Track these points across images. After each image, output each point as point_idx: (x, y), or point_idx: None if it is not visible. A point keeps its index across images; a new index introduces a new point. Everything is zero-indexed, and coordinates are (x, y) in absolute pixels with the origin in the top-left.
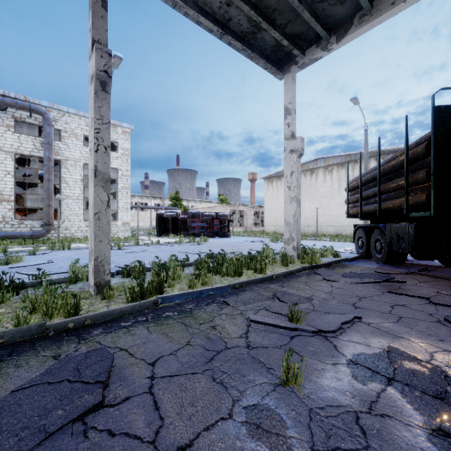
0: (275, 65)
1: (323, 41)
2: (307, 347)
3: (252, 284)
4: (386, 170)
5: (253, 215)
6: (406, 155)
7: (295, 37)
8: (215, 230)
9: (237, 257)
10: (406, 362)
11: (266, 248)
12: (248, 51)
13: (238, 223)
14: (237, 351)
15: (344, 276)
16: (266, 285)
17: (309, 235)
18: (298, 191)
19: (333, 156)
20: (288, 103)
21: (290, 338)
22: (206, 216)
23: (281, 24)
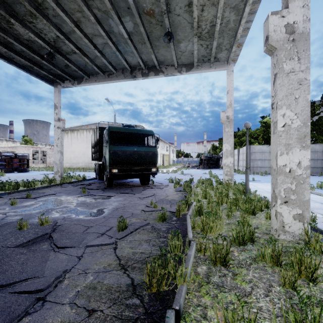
0: (48, 81)
1: (72, 81)
2: (27, 201)
3: (21, 192)
4: (96, 143)
5: None
6: (97, 140)
7: (57, 75)
8: (14, 167)
9: (20, 182)
10: (53, 199)
11: (45, 177)
12: (28, 73)
13: (42, 161)
14: (0, 204)
15: (72, 185)
16: (29, 191)
17: (91, 168)
18: (62, 148)
19: (105, 123)
20: (56, 102)
21: (23, 200)
22: (4, 156)
23: (47, 68)
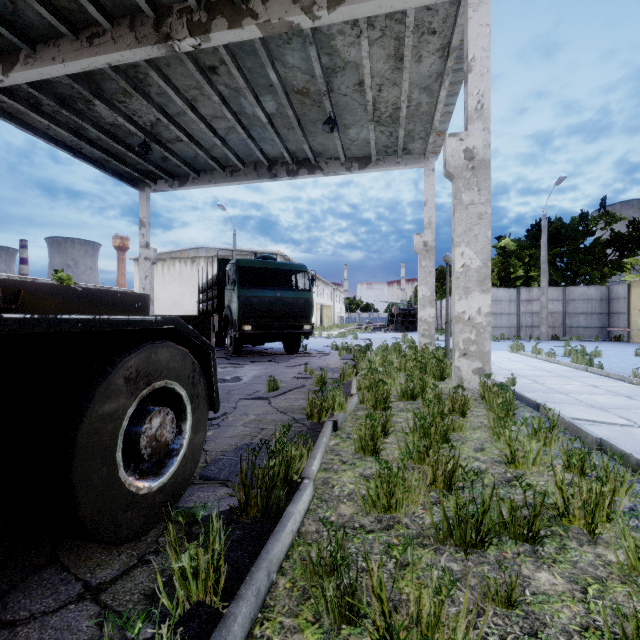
0: (130, 182)
1: (170, 181)
2: None
3: None
4: (209, 284)
5: None
6: (213, 279)
7: (146, 172)
8: None
9: None
10: None
11: None
12: (101, 170)
13: None
14: None
15: None
16: None
17: None
18: (152, 292)
19: (215, 248)
20: (143, 217)
21: None
22: None
23: (132, 163)
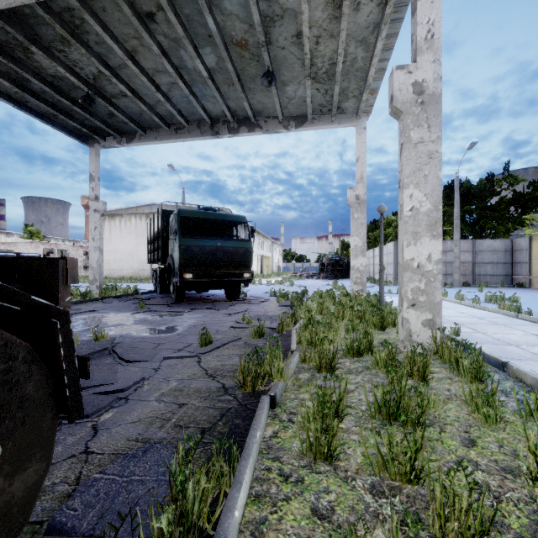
0: (79, 138)
1: (118, 137)
2: None
3: None
4: (156, 235)
5: (82, 257)
6: (158, 230)
7: (95, 128)
8: None
9: None
10: (97, 316)
11: (74, 289)
12: (49, 125)
13: None
14: None
15: (120, 301)
16: None
17: (144, 278)
18: (101, 242)
19: (166, 205)
20: (93, 171)
21: None
22: None
23: (80, 118)
